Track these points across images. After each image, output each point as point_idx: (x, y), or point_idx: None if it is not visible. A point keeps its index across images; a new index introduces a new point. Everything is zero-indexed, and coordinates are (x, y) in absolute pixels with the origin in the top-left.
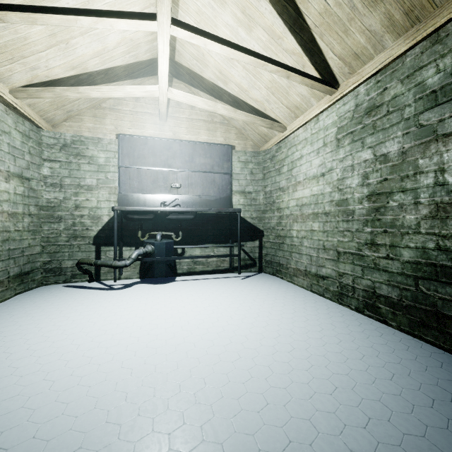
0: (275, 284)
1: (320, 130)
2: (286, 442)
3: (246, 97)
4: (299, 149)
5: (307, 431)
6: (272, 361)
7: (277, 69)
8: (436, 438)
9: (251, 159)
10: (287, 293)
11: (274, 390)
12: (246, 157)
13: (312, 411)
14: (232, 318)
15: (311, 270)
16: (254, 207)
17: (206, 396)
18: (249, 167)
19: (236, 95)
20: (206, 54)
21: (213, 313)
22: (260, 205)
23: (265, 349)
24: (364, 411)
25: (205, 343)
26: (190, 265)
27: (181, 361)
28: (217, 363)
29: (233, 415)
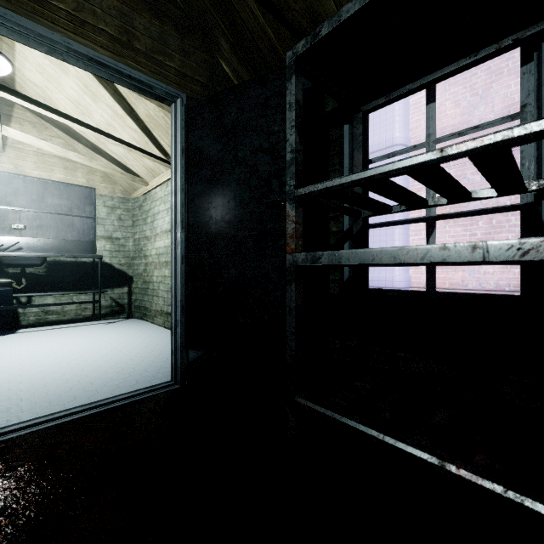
0: (136, 325)
1: (169, 194)
2: (68, 390)
3: (106, 148)
4: (157, 205)
5: (86, 385)
6: (87, 367)
7: (118, 143)
8: (159, 375)
9: (120, 205)
10: (141, 330)
11: (77, 377)
12: (113, 202)
13: (97, 379)
14: (69, 351)
15: (164, 310)
16: (123, 254)
17: (19, 387)
18: (117, 212)
19: (95, 143)
20: (55, 100)
21: (52, 351)
22: (129, 251)
23: (86, 362)
24: (130, 374)
25: (32, 367)
26: (39, 316)
27: (2, 378)
28: (38, 374)
29: (37, 389)
